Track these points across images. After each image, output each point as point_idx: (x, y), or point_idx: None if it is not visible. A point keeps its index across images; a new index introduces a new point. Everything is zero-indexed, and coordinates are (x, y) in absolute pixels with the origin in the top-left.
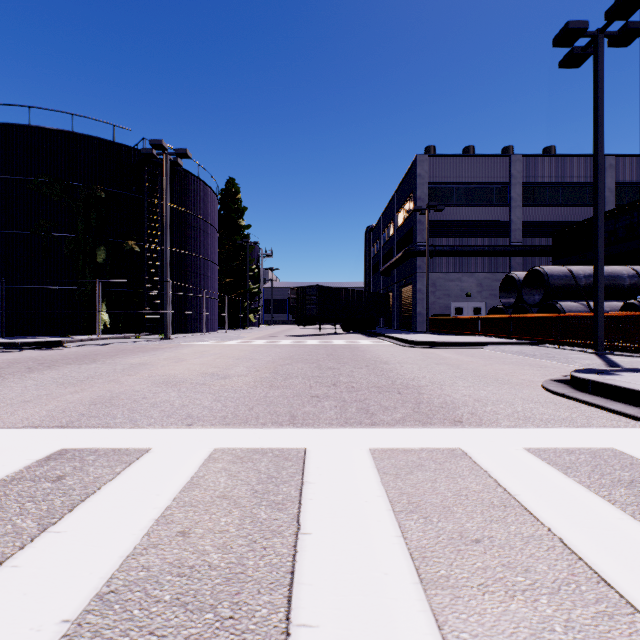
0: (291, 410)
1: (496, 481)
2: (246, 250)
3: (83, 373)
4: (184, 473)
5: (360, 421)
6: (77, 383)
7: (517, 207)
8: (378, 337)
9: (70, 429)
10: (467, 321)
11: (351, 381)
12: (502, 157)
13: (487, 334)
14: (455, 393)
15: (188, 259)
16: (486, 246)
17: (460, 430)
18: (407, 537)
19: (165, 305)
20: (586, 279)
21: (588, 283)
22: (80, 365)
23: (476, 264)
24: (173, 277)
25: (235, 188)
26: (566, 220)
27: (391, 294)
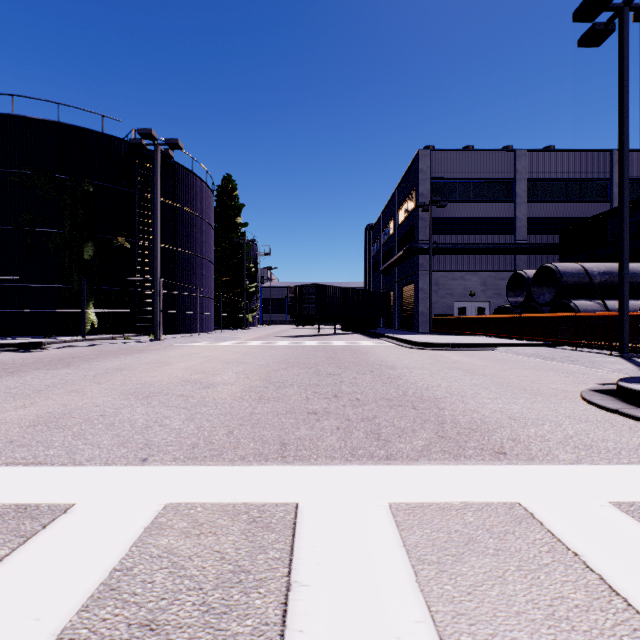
0: (281, 434)
1: (603, 580)
2: (243, 248)
3: (46, 381)
4: (103, 560)
5: (371, 452)
6: (31, 394)
7: (522, 203)
8: (380, 338)
9: None
10: (473, 321)
11: (355, 391)
12: (507, 152)
13: (495, 335)
14: (482, 408)
15: (182, 256)
16: (490, 243)
17: (508, 468)
18: None
19: (155, 304)
20: (601, 276)
21: (603, 281)
22: (49, 370)
23: (480, 262)
24: (166, 275)
25: (232, 185)
26: (572, 217)
27: (392, 293)
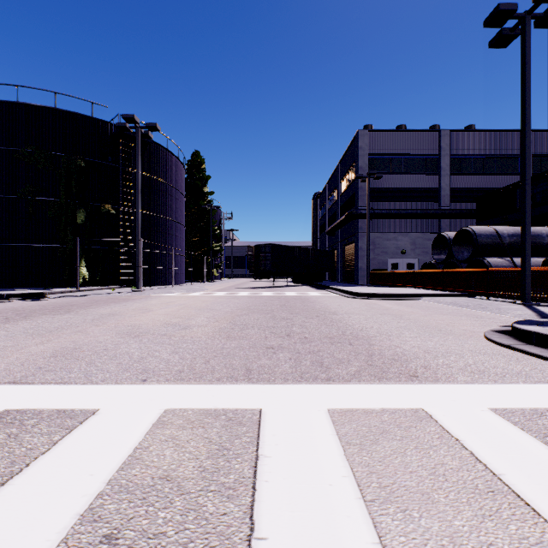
0: (247, 363)
1: (472, 454)
2: (209, 213)
3: (54, 323)
4: (127, 443)
5: (315, 376)
6: (45, 334)
7: (446, 175)
8: (325, 289)
9: (21, 385)
10: (403, 275)
11: (304, 331)
12: (433, 132)
13: (421, 286)
14: (404, 344)
15: (158, 221)
16: (419, 209)
17: (418, 386)
18: (386, 545)
19: (137, 261)
20: (510, 238)
21: (512, 241)
22: (54, 315)
23: (410, 225)
24: (145, 236)
25: (200, 159)
26: (488, 187)
27: (335, 251)
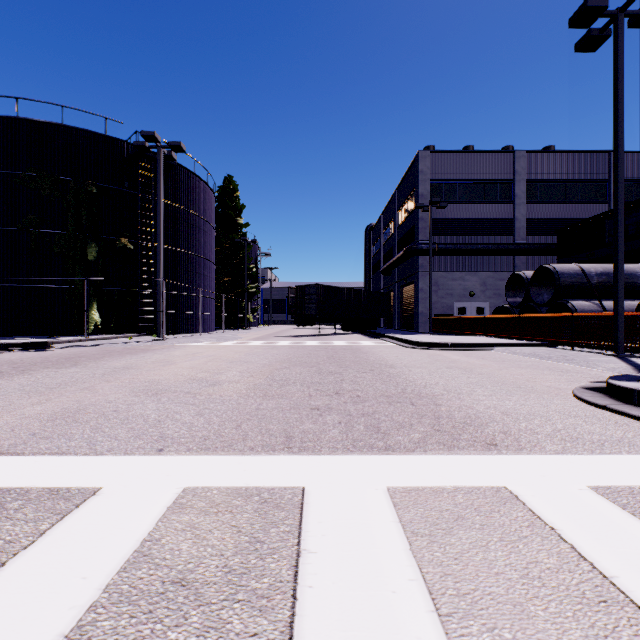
0: (287, 428)
1: (574, 548)
2: (244, 249)
3: (57, 379)
4: (134, 533)
5: (371, 444)
6: (45, 391)
7: (521, 204)
8: (380, 338)
9: (8, 456)
10: (472, 321)
11: (356, 389)
12: (506, 153)
13: (493, 335)
14: (477, 404)
15: (184, 257)
16: (490, 244)
17: (498, 458)
18: None
19: (158, 304)
20: (598, 277)
21: (600, 281)
22: (58, 369)
23: (479, 263)
24: (168, 276)
25: (233, 185)
26: (571, 218)
27: (392, 294)
